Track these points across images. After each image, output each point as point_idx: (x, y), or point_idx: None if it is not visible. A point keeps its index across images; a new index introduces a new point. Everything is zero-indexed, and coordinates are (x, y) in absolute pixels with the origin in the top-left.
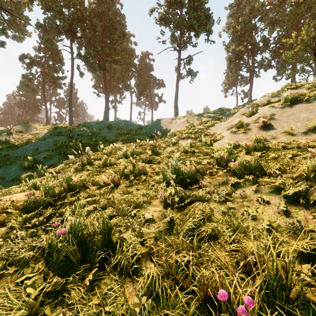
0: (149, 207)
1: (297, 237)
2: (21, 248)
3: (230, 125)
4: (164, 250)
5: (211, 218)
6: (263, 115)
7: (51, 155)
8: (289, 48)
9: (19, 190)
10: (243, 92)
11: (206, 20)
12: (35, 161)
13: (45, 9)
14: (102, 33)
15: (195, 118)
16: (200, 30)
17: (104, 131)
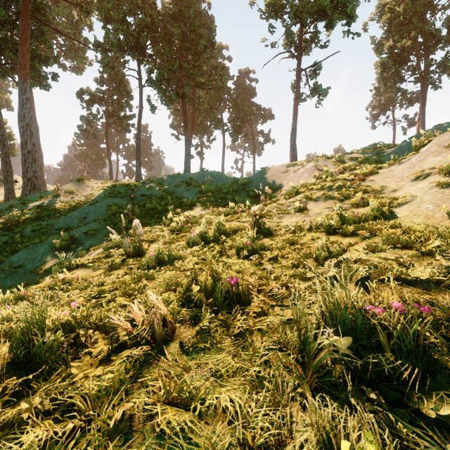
0: None
1: None
2: None
3: (420, 170)
4: None
5: None
6: None
7: (96, 228)
8: None
9: None
10: (406, 118)
11: None
12: (72, 238)
13: (104, 21)
14: (181, 45)
15: (330, 162)
16: (335, 16)
17: (181, 189)
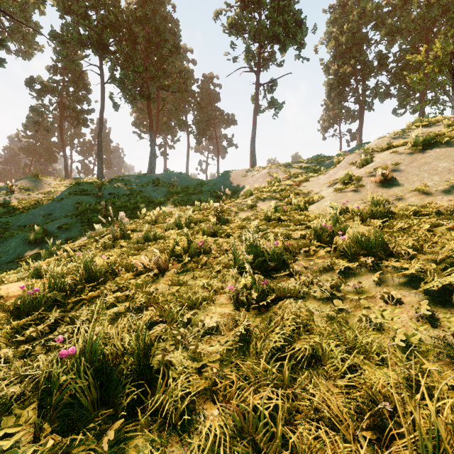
0: (212, 306)
1: (453, 362)
2: (5, 377)
3: (332, 180)
4: (234, 384)
5: (310, 328)
6: (382, 164)
7: (70, 223)
8: (416, 68)
9: (16, 277)
10: (350, 132)
11: (296, 27)
12: (46, 232)
13: (62, 11)
14: (146, 47)
15: (280, 170)
16: (287, 42)
17: (149, 189)
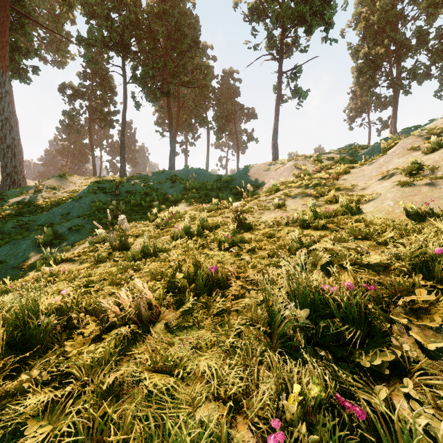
0: None
1: None
2: None
3: (386, 170)
4: None
5: None
6: None
7: (81, 224)
8: None
9: None
10: (380, 121)
11: (324, 5)
12: (56, 234)
13: (87, 16)
14: (166, 43)
15: (308, 162)
16: (314, 22)
17: (166, 185)
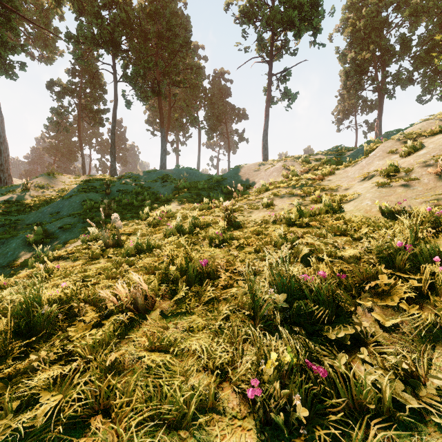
0: (214, 427)
1: None
2: None
3: (367, 172)
4: None
5: None
6: (440, 151)
7: (72, 223)
8: None
9: None
10: (366, 123)
11: (312, 11)
12: (47, 233)
13: (77, 13)
14: (157, 43)
15: (297, 163)
16: (303, 27)
17: (158, 185)
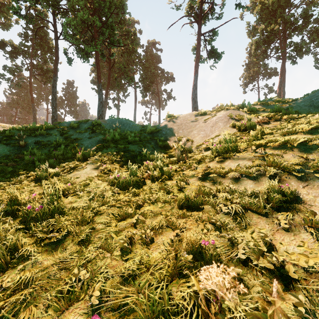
0: None
1: None
2: None
3: None
4: None
5: None
6: None
7: None
8: None
9: None
10: (267, 86)
11: None
12: None
13: None
14: (94, 1)
15: (243, 112)
16: None
17: (85, 136)
